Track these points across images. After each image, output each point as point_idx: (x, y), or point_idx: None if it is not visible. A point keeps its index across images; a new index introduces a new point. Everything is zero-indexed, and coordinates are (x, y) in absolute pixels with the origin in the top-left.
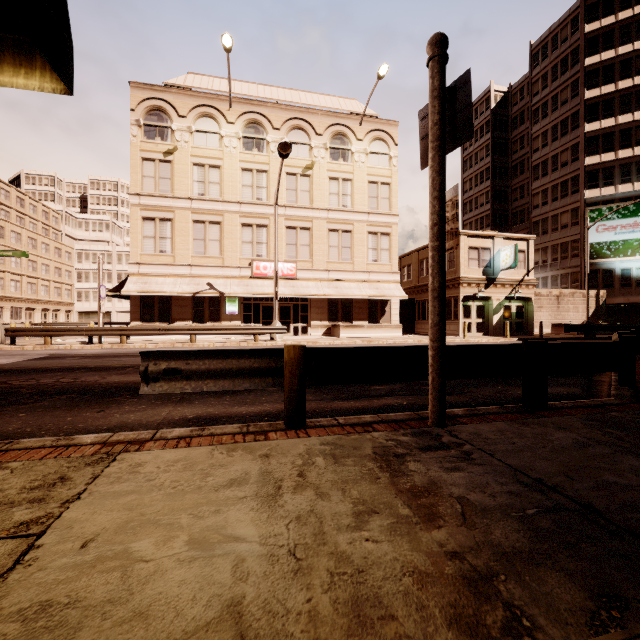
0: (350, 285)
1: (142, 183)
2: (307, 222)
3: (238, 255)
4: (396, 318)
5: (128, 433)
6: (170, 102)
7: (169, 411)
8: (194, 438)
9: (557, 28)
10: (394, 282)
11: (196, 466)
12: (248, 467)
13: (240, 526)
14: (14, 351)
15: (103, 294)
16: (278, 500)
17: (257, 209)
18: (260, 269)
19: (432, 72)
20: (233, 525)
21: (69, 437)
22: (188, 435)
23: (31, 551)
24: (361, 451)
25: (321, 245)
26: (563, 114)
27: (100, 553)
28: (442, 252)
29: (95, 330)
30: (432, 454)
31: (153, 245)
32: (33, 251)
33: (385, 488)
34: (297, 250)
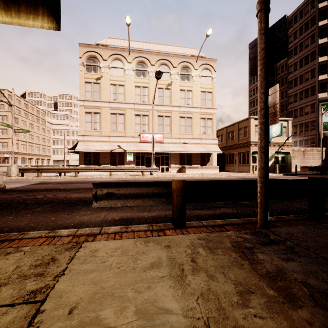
0: (191, 146)
1: (85, 94)
2: (168, 113)
3: (133, 130)
4: (215, 163)
5: (86, 229)
6: (99, 53)
7: (105, 215)
8: (123, 233)
9: (302, 6)
10: (214, 144)
11: (128, 252)
12: (159, 254)
13: (166, 300)
14: (23, 180)
15: (66, 151)
16: (185, 280)
17: (143, 107)
18: (144, 138)
19: (260, 19)
20: (161, 299)
21: (54, 231)
22: (119, 231)
23: (38, 315)
24: (224, 244)
25: (176, 125)
26: (306, 53)
27: (81, 319)
28: (267, 125)
29: (62, 169)
30: (269, 248)
31: (90, 126)
32: (32, 130)
33: (250, 273)
34: (163, 128)
